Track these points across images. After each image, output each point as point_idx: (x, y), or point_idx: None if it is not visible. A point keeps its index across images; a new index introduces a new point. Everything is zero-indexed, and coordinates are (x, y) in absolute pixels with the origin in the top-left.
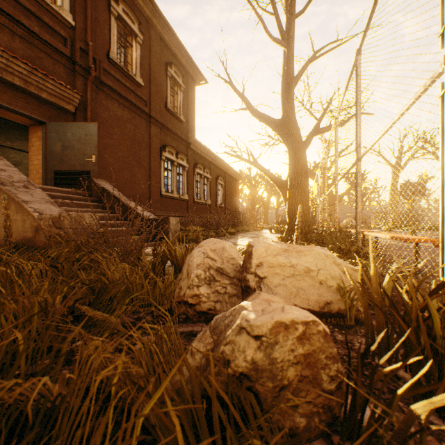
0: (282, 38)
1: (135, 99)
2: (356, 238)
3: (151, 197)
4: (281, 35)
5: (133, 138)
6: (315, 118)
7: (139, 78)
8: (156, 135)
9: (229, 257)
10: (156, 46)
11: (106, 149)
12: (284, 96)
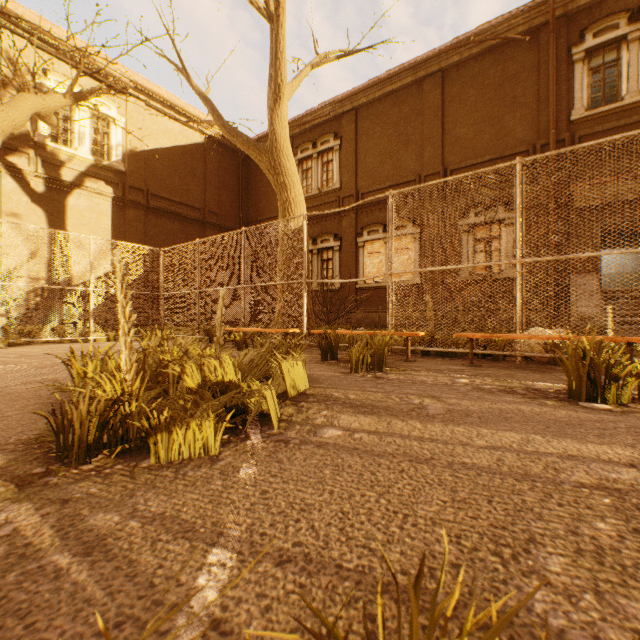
0: None
1: None
2: None
3: None
4: None
5: None
6: None
7: None
8: None
9: None
10: None
11: None
12: None
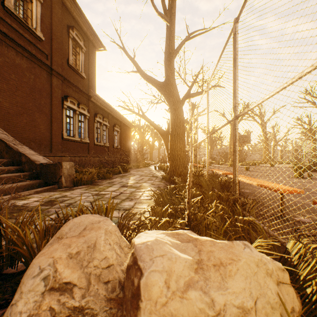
0: (166, 16)
1: (35, 50)
2: (234, 188)
3: (52, 140)
4: (164, 13)
5: (33, 86)
6: (187, 85)
7: (39, 32)
8: (58, 86)
9: (101, 266)
10: (57, 8)
11: (0, 93)
12: (166, 64)
